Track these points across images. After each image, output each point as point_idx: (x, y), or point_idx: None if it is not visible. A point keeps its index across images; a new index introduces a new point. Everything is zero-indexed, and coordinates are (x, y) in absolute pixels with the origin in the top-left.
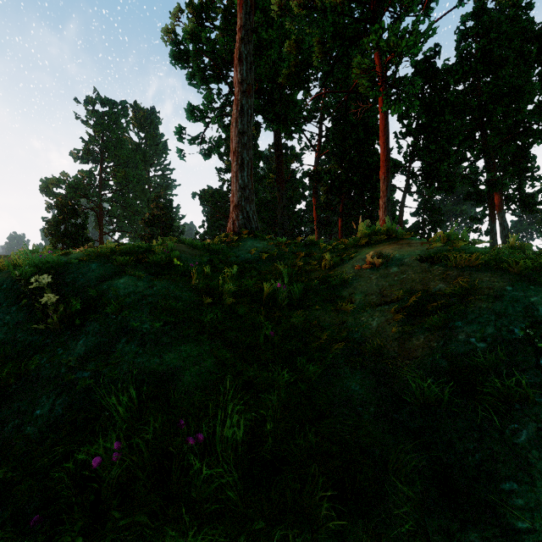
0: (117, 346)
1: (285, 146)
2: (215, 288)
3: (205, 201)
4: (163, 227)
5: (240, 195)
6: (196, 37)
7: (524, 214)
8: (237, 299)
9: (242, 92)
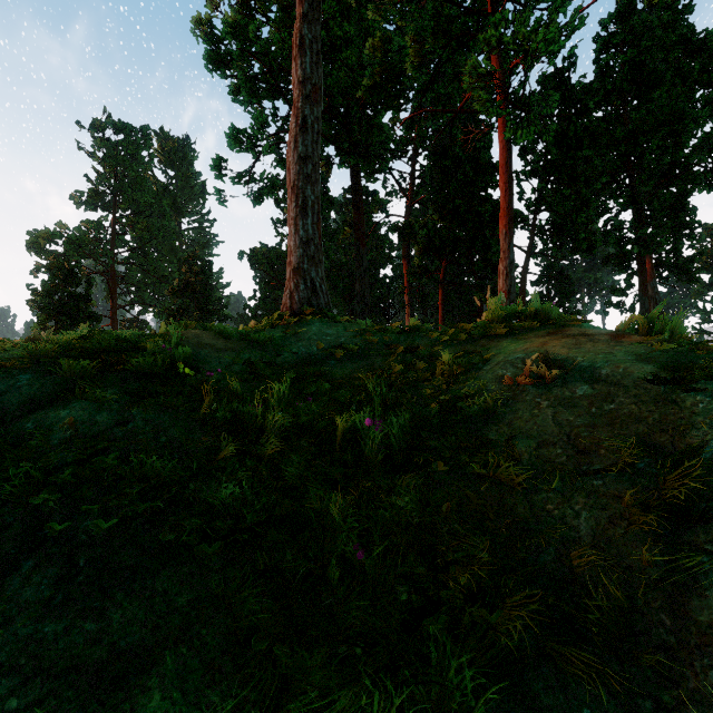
0: (6, 585)
1: (366, 190)
2: (248, 421)
3: (257, 263)
4: (198, 298)
5: (301, 253)
6: (241, 32)
7: (681, 284)
8: (289, 444)
9: (305, 97)
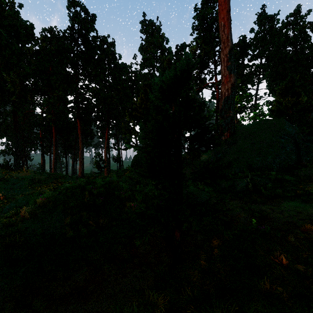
0: None
1: None
2: None
3: None
4: None
5: None
6: None
7: None
8: None
9: None
